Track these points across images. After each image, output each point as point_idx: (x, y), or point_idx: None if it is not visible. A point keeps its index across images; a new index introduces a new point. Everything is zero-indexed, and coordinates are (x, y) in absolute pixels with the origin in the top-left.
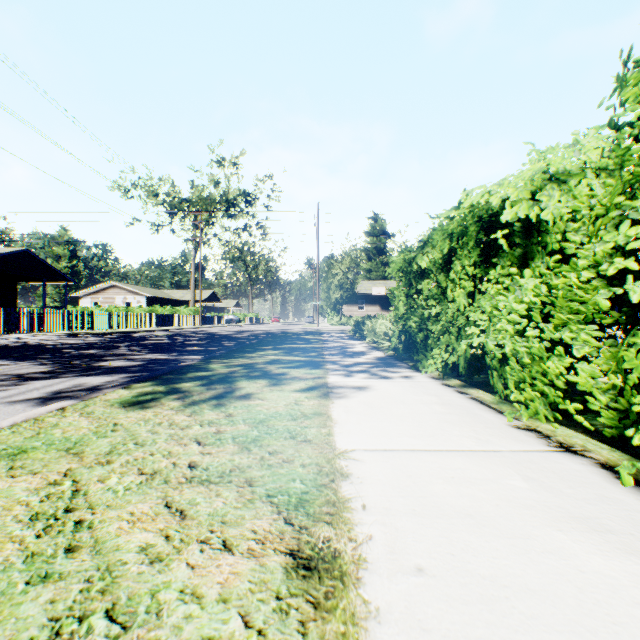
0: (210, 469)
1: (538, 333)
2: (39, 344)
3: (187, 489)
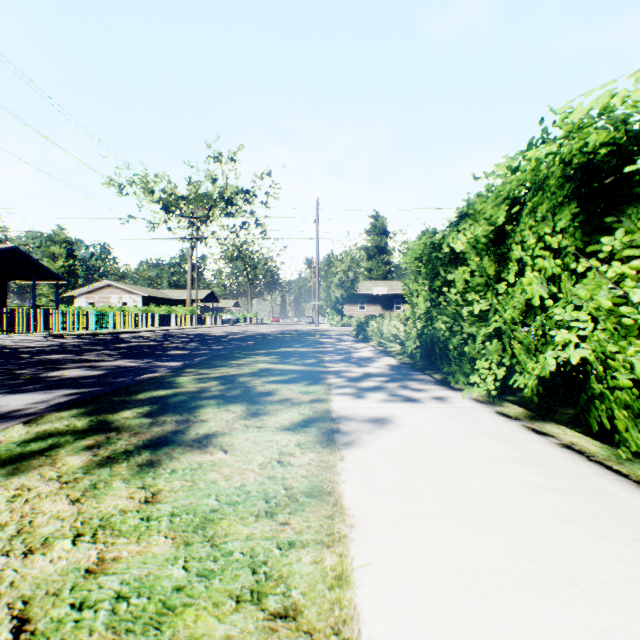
0: None
1: None
2: (6, 347)
3: None
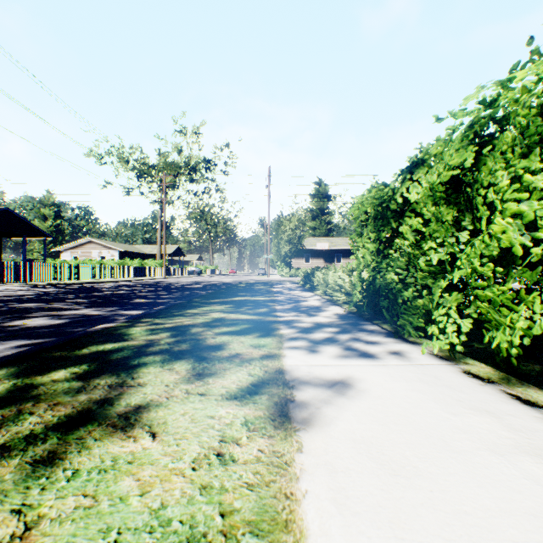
0: None
1: None
2: None
3: None
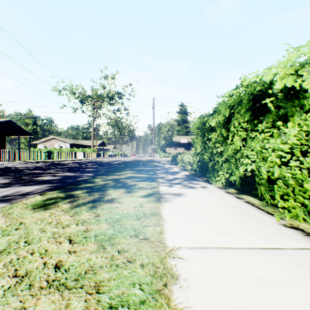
0: (70, 270)
1: (298, 163)
2: (11, 167)
3: (43, 297)
